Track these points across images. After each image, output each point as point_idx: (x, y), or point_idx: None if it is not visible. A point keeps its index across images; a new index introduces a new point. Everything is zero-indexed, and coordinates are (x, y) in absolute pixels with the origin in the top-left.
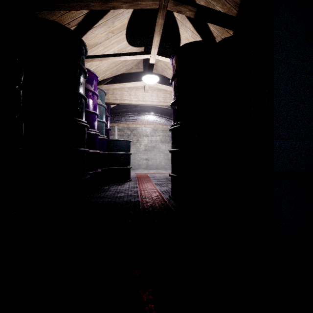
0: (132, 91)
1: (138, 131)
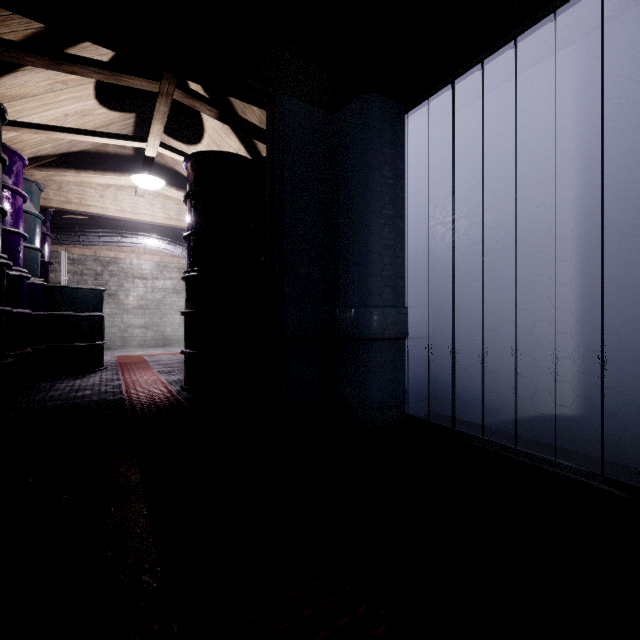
0: (107, 190)
1: (122, 266)
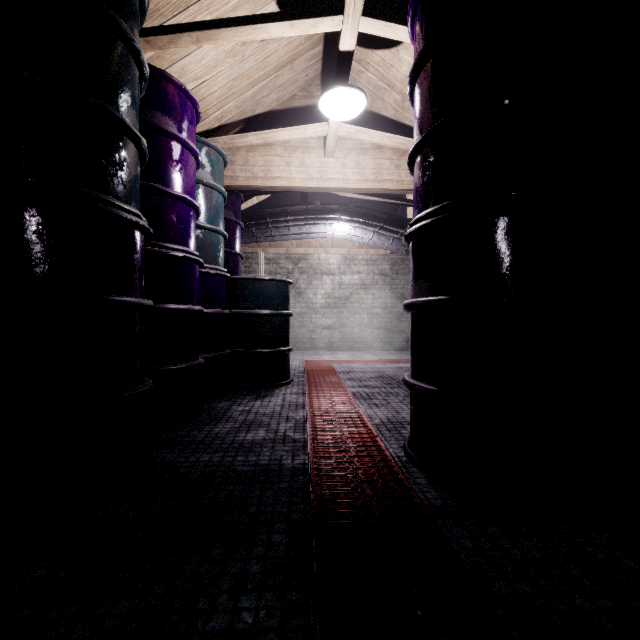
0: (293, 155)
1: (311, 262)
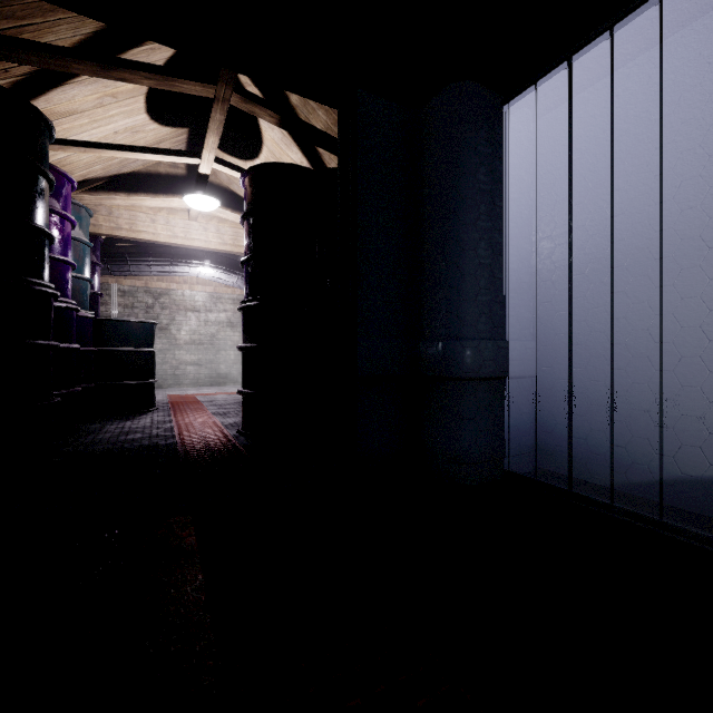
0: (159, 214)
1: (174, 298)
